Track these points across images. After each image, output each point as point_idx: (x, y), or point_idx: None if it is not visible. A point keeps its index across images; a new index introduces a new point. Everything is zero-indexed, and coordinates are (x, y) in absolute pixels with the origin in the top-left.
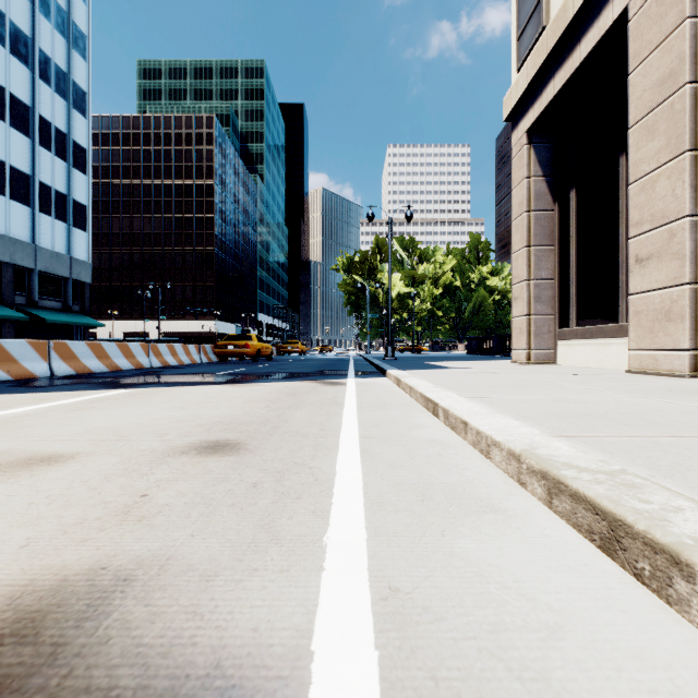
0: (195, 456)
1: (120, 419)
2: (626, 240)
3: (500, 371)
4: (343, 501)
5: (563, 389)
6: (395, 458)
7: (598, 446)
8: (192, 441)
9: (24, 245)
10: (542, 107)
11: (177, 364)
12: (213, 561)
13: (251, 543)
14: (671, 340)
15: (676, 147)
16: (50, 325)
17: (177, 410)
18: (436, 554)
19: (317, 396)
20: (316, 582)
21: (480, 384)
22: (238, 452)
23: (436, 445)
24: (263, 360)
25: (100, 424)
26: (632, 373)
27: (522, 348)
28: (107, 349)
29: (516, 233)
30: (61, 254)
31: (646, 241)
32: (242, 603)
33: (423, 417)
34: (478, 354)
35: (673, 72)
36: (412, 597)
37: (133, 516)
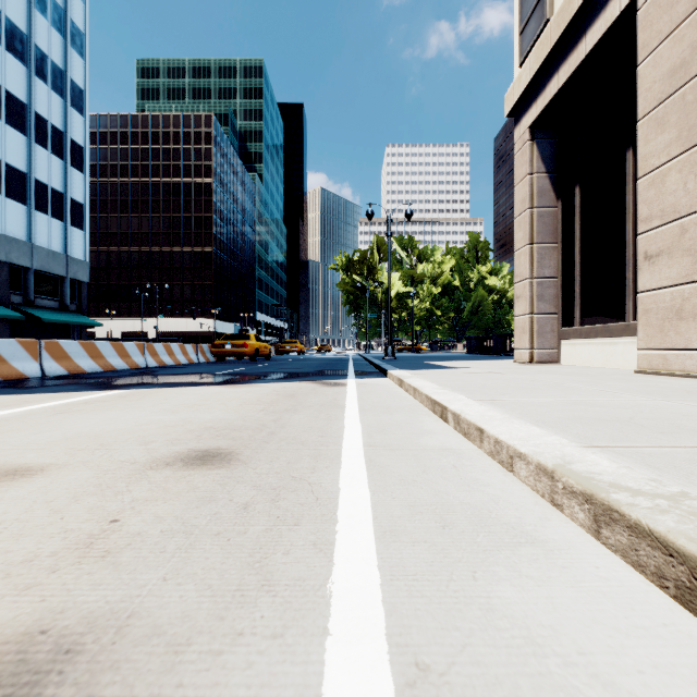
0: (181, 469)
1: (104, 424)
2: (633, 237)
3: (504, 371)
4: (349, 528)
5: (576, 391)
6: (405, 471)
7: (639, 459)
8: (179, 450)
9: (20, 244)
10: (546, 102)
11: (173, 364)
12: (186, 619)
13: (236, 591)
14: (682, 339)
15: (688, 140)
16: (47, 324)
17: (167, 414)
18: (471, 608)
19: (317, 398)
20: (319, 656)
21: (487, 385)
22: (229, 463)
23: (449, 455)
24: (261, 360)
25: (82, 430)
26: (640, 373)
27: (525, 347)
28: (101, 349)
29: (518, 231)
30: (58, 253)
31: (655, 237)
32: (219, 693)
33: (431, 421)
34: (477, 354)
35: (685, 62)
36: (448, 681)
37: (96, 550)
